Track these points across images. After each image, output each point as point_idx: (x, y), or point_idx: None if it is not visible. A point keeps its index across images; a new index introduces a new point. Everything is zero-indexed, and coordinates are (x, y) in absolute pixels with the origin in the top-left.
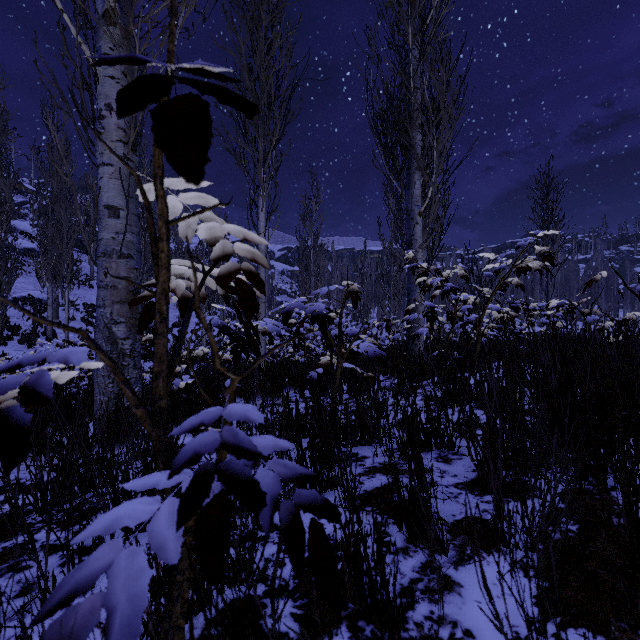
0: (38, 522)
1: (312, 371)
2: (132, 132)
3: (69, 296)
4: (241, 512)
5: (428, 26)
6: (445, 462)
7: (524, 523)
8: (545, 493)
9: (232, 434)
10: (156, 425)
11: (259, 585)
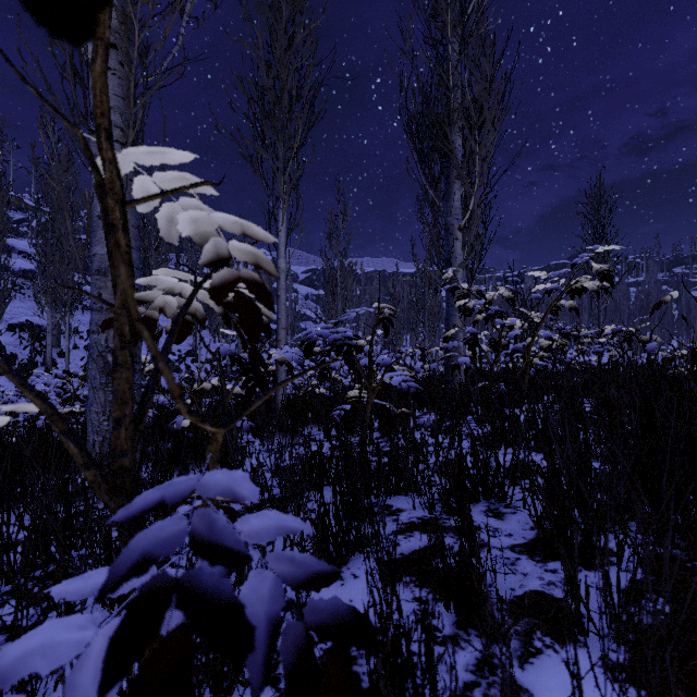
0: (2, 594)
1: (338, 407)
2: (131, 131)
3: (72, 322)
4: None
5: (469, 18)
6: (496, 517)
7: (607, 606)
8: (635, 568)
9: (207, 521)
10: (116, 492)
11: (267, 689)
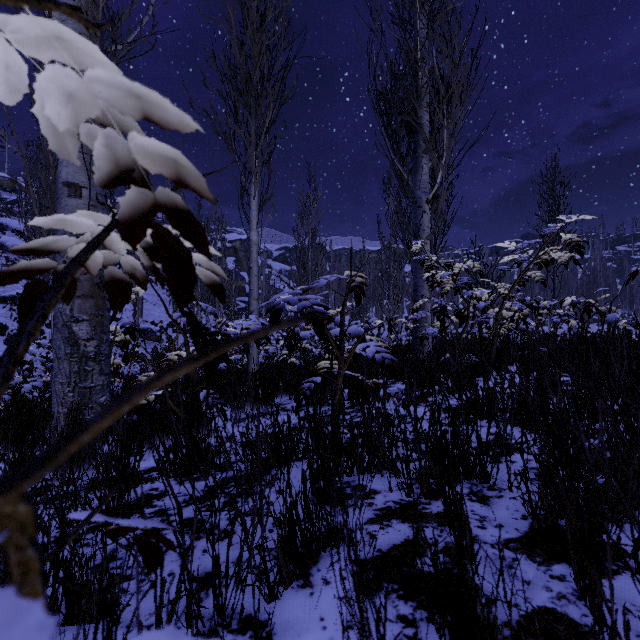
0: None
1: (307, 380)
2: None
3: None
4: (199, 599)
5: None
6: (481, 502)
7: None
8: None
9: None
10: None
11: None
